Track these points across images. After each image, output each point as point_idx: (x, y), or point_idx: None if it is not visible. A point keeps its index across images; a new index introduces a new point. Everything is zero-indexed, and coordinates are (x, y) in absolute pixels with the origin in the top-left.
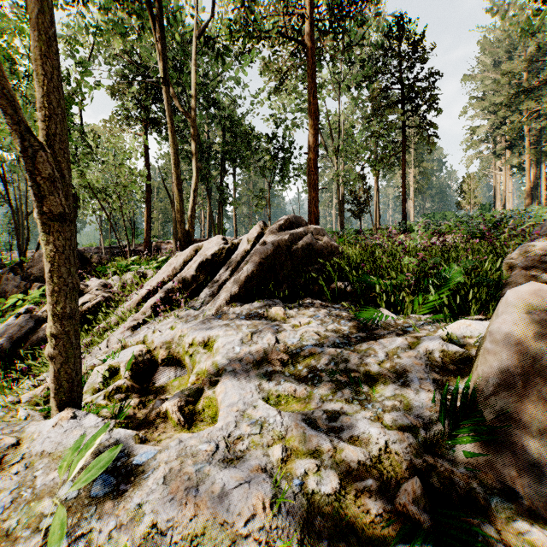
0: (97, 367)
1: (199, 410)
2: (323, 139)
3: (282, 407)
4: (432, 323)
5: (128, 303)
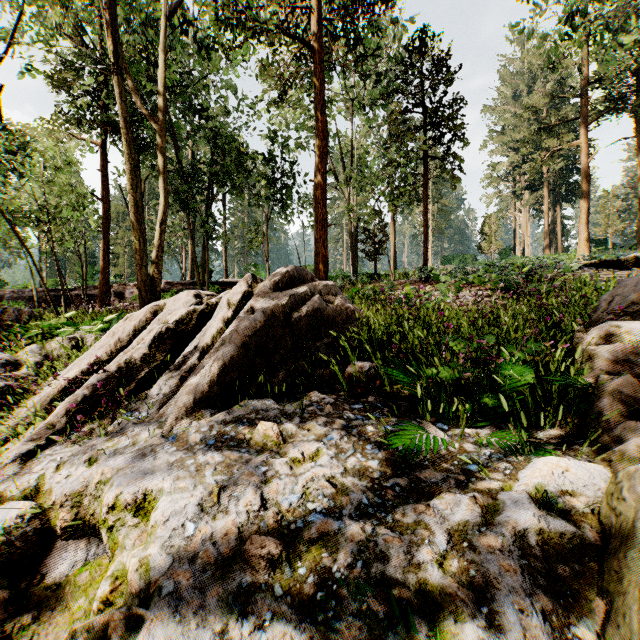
0: None
1: None
2: (332, 165)
3: None
4: (504, 456)
5: (37, 399)
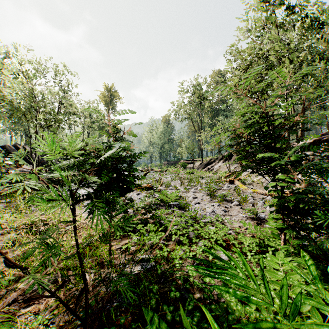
0: None
1: None
2: None
3: None
4: None
5: None
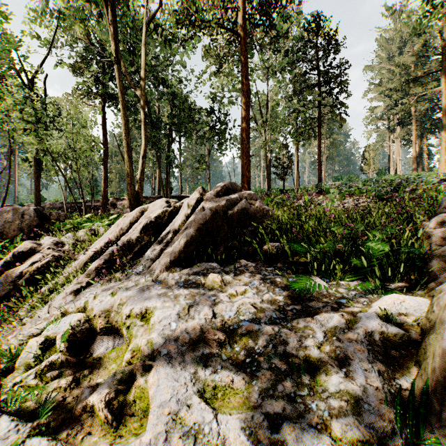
0: (34, 339)
1: (130, 400)
2: (253, 114)
3: (219, 403)
4: (364, 294)
5: (76, 263)
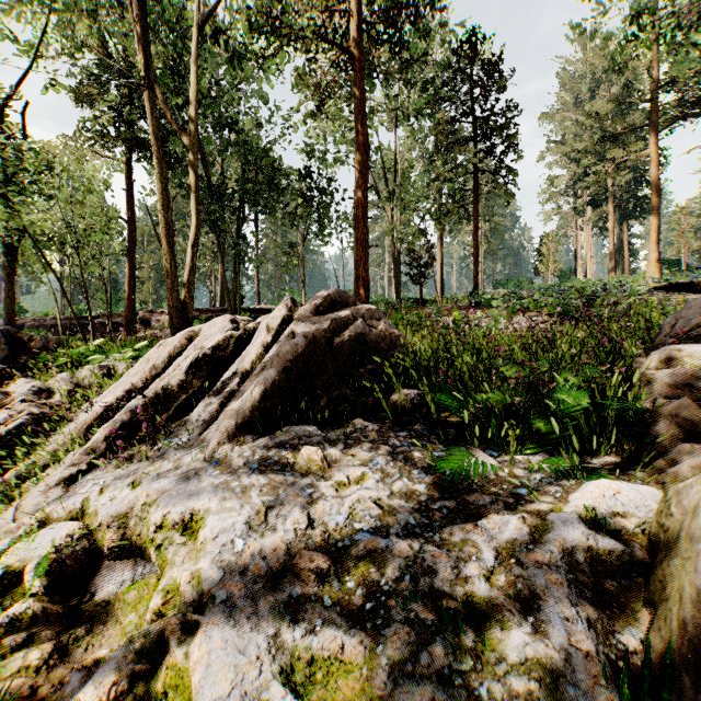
0: None
1: (158, 689)
2: (374, 181)
3: (318, 691)
4: (554, 480)
5: (73, 426)
